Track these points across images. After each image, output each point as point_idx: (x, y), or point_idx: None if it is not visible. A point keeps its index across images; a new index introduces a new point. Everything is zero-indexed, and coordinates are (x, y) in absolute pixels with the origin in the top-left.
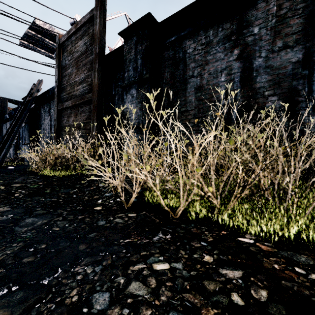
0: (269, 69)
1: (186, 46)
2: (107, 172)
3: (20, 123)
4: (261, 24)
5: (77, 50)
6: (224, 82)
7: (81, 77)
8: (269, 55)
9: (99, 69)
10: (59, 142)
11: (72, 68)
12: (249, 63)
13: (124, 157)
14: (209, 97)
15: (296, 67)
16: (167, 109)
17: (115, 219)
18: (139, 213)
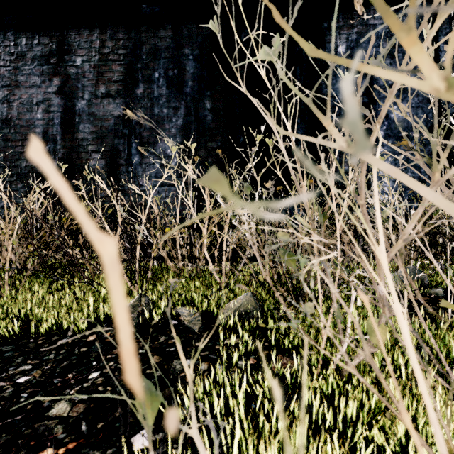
0: (92, 117)
1: None
2: None
3: None
4: (85, 56)
5: None
6: (41, 121)
7: None
8: (93, 99)
9: None
10: None
11: None
12: (72, 103)
13: None
14: (21, 139)
15: (117, 122)
16: None
17: None
18: None
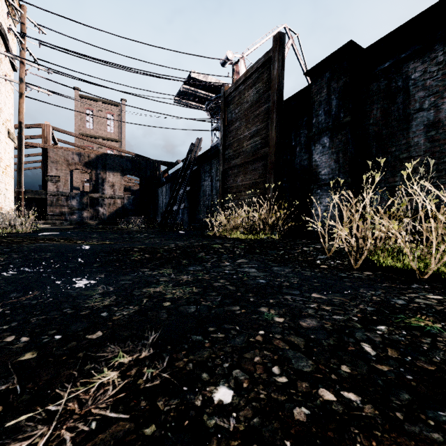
0: None
1: (408, 70)
2: (320, 234)
3: (185, 186)
4: None
5: (247, 101)
6: None
7: (253, 130)
8: None
9: (277, 119)
10: (224, 205)
11: (240, 122)
12: None
13: (357, 218)
14: None
15: None
16: (375, 157)
17: (353, 274)
18: (374, 272)
